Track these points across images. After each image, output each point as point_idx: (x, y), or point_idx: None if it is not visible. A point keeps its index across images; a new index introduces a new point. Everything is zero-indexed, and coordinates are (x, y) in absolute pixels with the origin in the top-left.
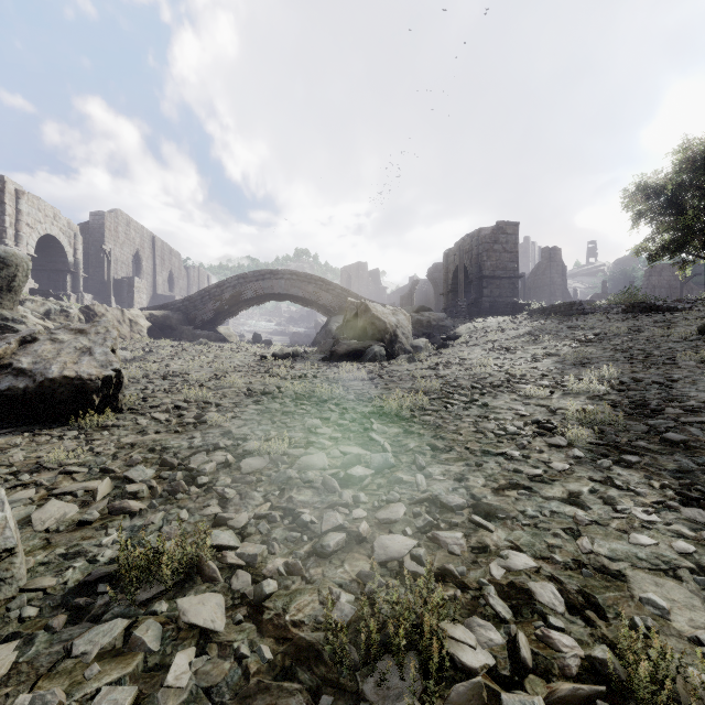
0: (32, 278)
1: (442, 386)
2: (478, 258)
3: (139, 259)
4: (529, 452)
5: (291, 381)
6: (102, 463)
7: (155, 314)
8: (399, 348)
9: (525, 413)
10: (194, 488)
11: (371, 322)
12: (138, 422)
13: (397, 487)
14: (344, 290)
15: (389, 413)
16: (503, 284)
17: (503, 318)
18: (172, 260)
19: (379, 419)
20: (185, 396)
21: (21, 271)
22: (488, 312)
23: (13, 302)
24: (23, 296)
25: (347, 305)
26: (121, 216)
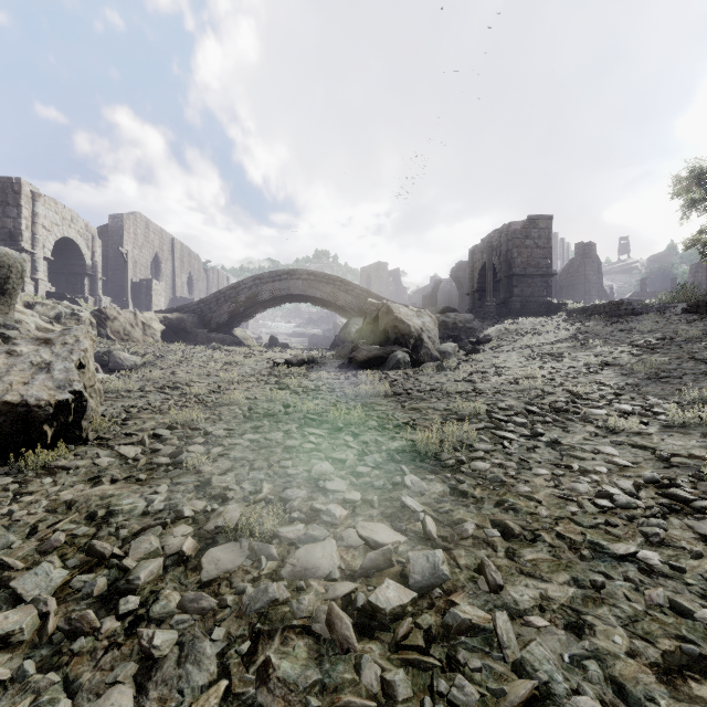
0: (51, 281)
1: (488, 409)
2: (508, 255)
3: (158, 261)
4: (674, 553)
5: (302, 396)
6: (7, 545)
7: (170, 317)
8: (425, 354)
9: (626, 462)
10: (110, 623)
11: (394, 325)
12: (96, 462)
13: (463, 650)
14: (363, 290)
15: (425, 453)
16: (536, 283)
17: (538, 320)
18: (191, 262)
19: (412, 463)
20: (171, 418)
21: (15, 272)
22: (519, 312)
23: (8, 306)
24: (34, 300)
25: (367, 307)
26: (140, 218)
